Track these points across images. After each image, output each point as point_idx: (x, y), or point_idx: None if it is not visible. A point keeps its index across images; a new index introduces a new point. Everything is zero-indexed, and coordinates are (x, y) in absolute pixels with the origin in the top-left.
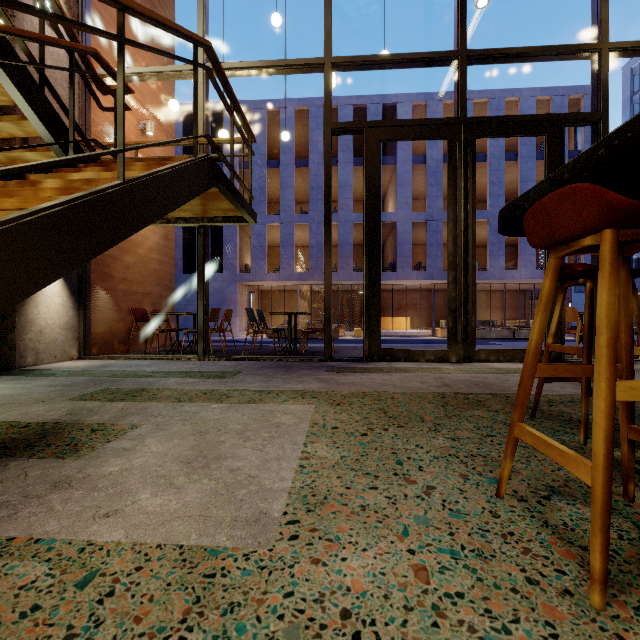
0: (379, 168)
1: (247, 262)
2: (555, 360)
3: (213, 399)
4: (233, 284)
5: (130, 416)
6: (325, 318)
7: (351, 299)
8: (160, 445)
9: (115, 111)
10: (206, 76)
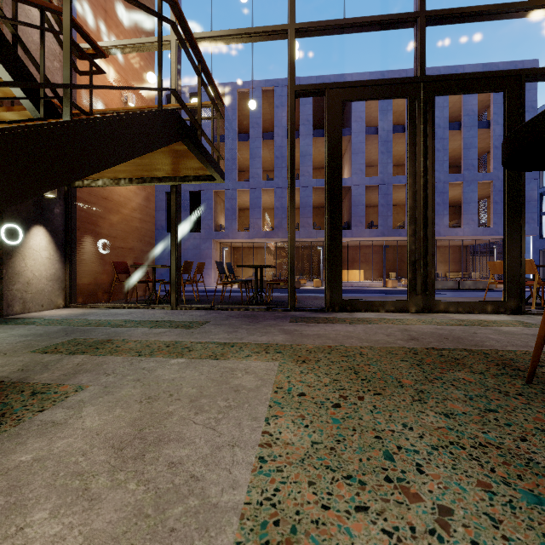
0: (340, 127)
1: (221, 222)
2: (515, 311)
3: (174, 353)
4: (209, 241)
5: (81, 374)
6: (289, 270)
7: (311, 254)
8: (97, 417)
9: (90, 74)
10: (178, 46)
